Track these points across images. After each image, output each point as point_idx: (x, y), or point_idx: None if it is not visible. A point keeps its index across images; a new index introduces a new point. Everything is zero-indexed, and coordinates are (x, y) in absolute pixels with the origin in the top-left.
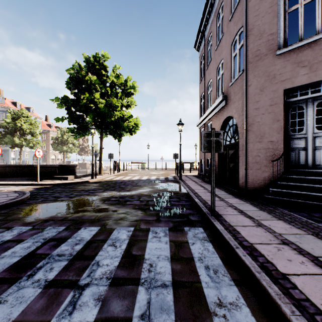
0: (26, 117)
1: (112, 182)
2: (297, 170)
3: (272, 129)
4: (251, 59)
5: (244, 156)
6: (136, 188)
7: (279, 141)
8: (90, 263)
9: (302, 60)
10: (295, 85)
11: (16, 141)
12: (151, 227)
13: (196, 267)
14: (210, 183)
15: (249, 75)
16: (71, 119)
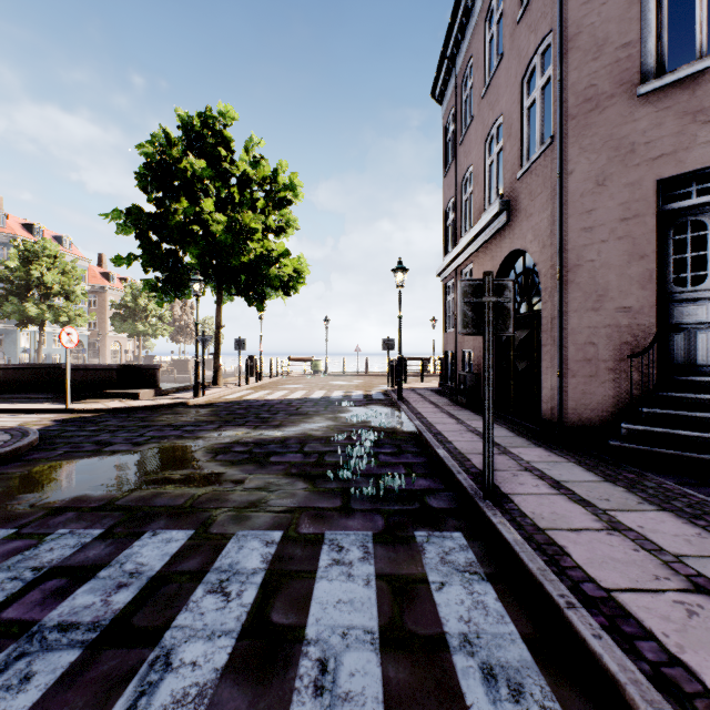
0: (53, 258)
1: (242, 406)
2: (691, 380)
3: (628, 278)
4: (574, 109)
5: (555, 345)
6: (296, 421)
7: (646, 307)
8: (145, 659)
9: (704, 105)
10: (687, 169)
11: (30, 310)
12: (328, 531)
13: (456, 675)
14: (470, 409)
15: (569, 148)
16: (148, 260)
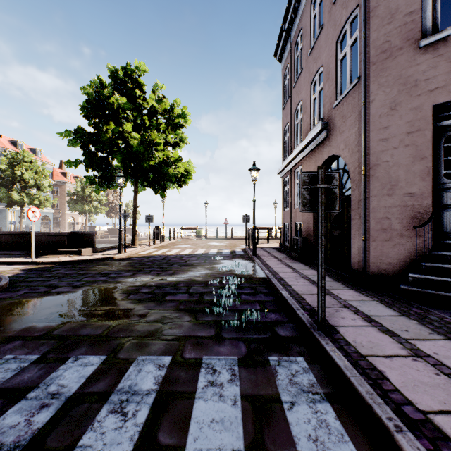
0: (29, 163)
1: (150, 259)
2: None
3: (412, 173)
4: (374, 58)
5: (360, 219)
6: (185, 270)
7: (425, 193)
8: None
9: None
10: None
11: (14, 196)
12: (205, 356)
13: None
14: (301, 261)
15: (371, 85)
16: (89, 163)
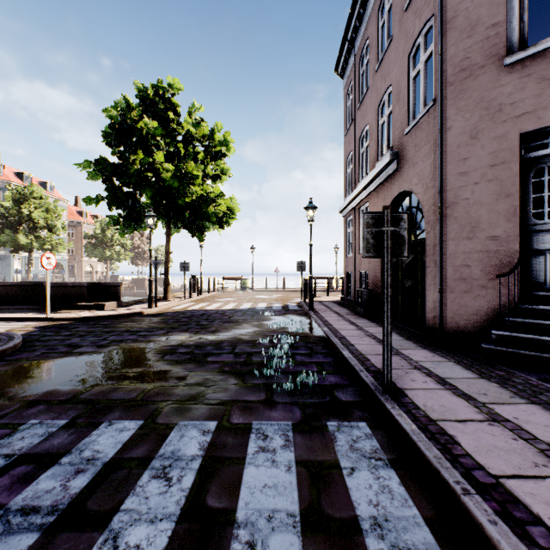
0: (39, 199)
1: (186, 315)
2: (548, 295)
3: (496, 213)
4: (452, 77)
5: (436, 267)
6: (229, 327)
7: (511, 236)
8: (95, 542)
9: None
10: (545, 124)
11: (21, 240)
12: (255, 421)
13: None
14: (367, 317)
15: (448, 109)
16: (112, 200)
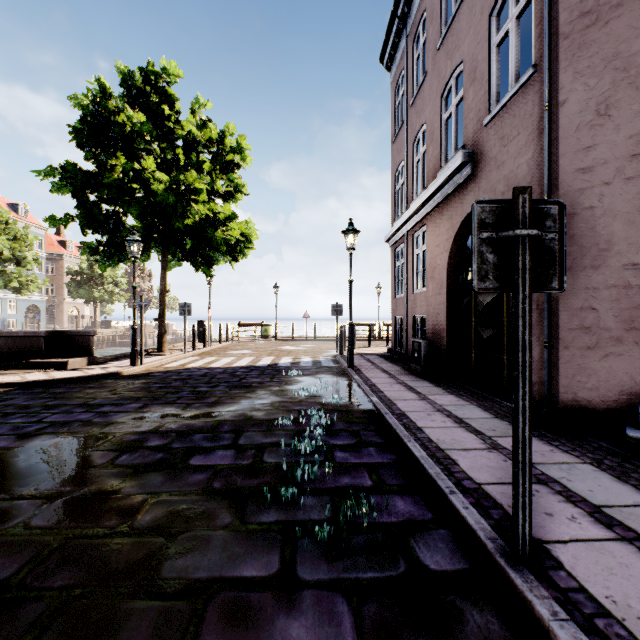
0: (4, 224)
1: (181, 376)
2: None
3: None
4: (568, 26)
5: (538, 310)
6: (237, 397)
7: None
8: None
9: None
10: None
11: None
12: None
13: None
14: (427, 379)
15: (561, 74)
16: (85, 220)
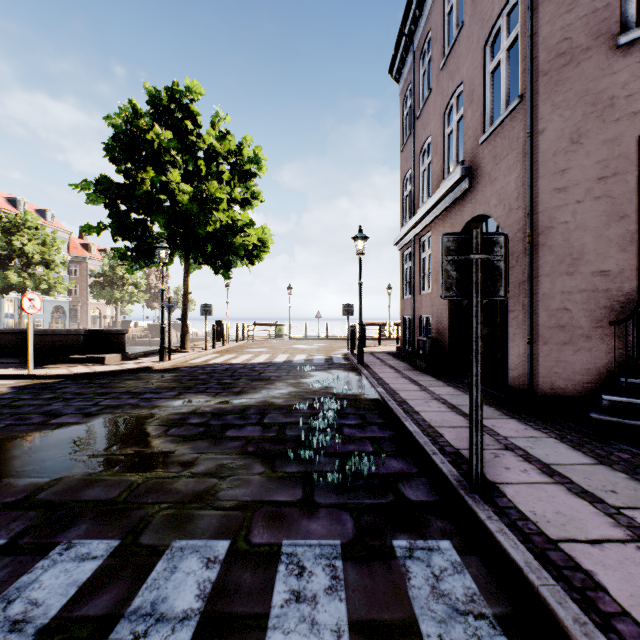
0: (34, 230)
1: (206, 371)
2: None
3: (606, 240)
4: (546, 64)
5: (523, 311)
6: (258, 387)
7: (627, 270)
8: None
9: None
10: None
11: (11, 278)
12: (286, 540)
13: None
14: (430, 374)
15: (541, 106)
16: (117, 228)
